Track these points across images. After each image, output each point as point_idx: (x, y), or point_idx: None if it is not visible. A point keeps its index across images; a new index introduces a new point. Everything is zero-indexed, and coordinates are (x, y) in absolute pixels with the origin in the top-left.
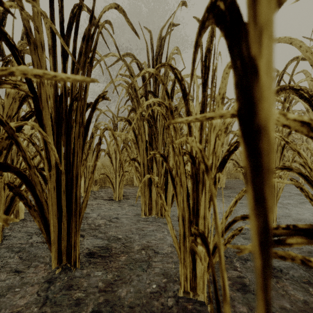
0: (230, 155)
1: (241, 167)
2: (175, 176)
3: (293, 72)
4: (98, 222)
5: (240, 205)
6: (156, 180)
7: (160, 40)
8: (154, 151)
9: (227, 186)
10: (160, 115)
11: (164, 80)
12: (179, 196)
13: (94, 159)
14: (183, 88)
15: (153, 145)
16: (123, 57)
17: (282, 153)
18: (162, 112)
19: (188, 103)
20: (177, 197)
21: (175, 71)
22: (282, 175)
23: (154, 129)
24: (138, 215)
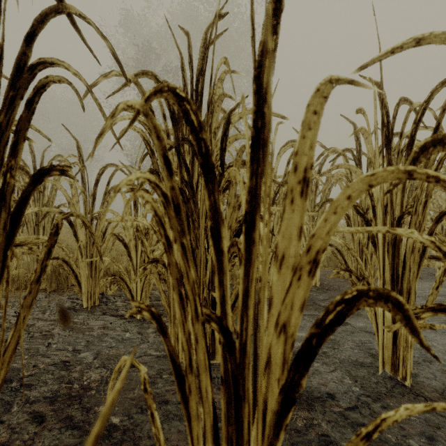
0: (324, 337)
1: (346, 269)
2: (186, 372)
3: (445, 106)
4: (87, 378)
5: (345, 328)
6: (143, 375)
7: (203, 48)
8: (138, 303)
9: (323, 283)
10: (202, 182)
11: (208, 120)
12: (196, 425)
13: (3, 315)
14: (204, 151)
15: (191, 235)
16: (136, 79)
17: (424, 256)
18: (156, 208)
19: (214, 190)
20: (192, 426)
21: (185, 106)
22: (437, 324)
23: (192, 206)
24: (164, 357)
